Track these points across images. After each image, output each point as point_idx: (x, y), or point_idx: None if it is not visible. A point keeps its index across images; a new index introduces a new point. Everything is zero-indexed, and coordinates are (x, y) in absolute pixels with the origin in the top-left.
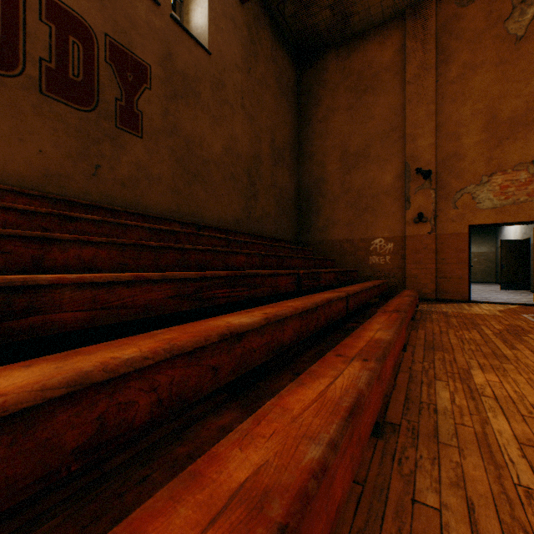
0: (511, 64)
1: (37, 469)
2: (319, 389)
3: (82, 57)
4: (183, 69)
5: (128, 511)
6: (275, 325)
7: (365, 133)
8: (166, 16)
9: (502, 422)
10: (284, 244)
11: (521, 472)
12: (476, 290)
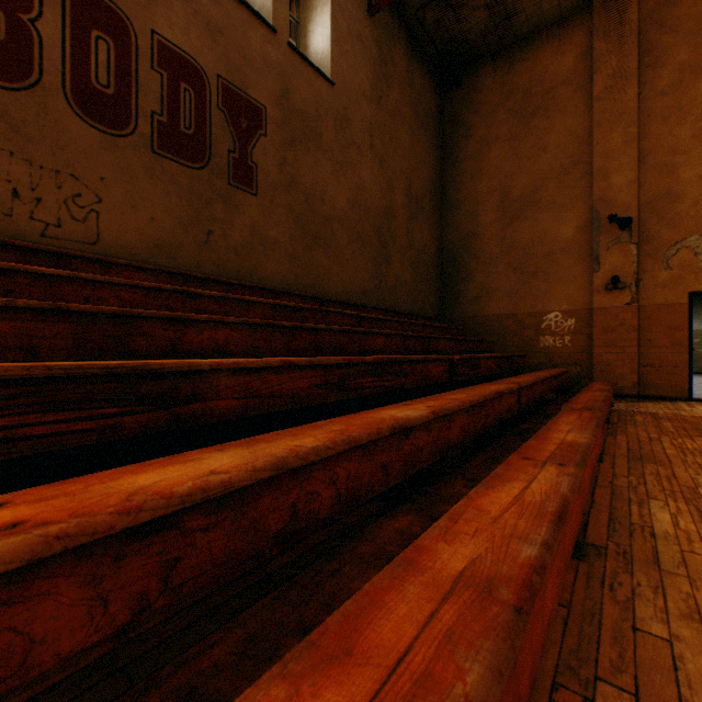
0: None
1: (249, 547)
2: (514, 492)
3: (193, 105)
4: (302, 107)
5: (332, 597)
6: (442, 421)
7: (535, 170)
8: (283, 44)
9: None
10: (423, 321)
11: None
12: (699, 384)
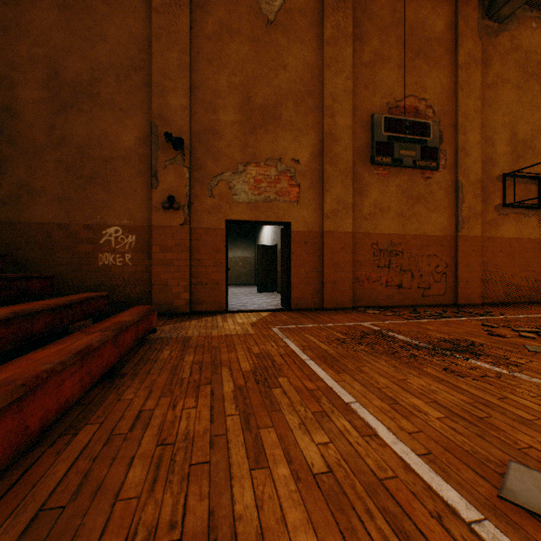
0: (264, 47)
1: None
2: None
3: None
4: None
5: None
6: None
7: (93, 57)
8: None
9: None
10: None
11: None
12: (239, 294)
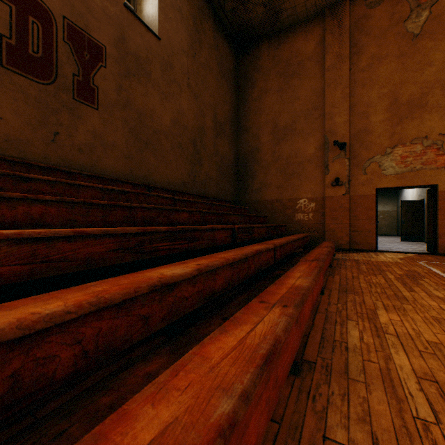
0: (410, 57)
1: None
2: (240, 336)
3: (41, 35)
4: (136, 51)
5: None
6: (207, 275)
7: (292, 111)
8: (120, 4)
9: (403, 358)
10: (224, 203)
11: (419, 405)
12: (382, 242)
